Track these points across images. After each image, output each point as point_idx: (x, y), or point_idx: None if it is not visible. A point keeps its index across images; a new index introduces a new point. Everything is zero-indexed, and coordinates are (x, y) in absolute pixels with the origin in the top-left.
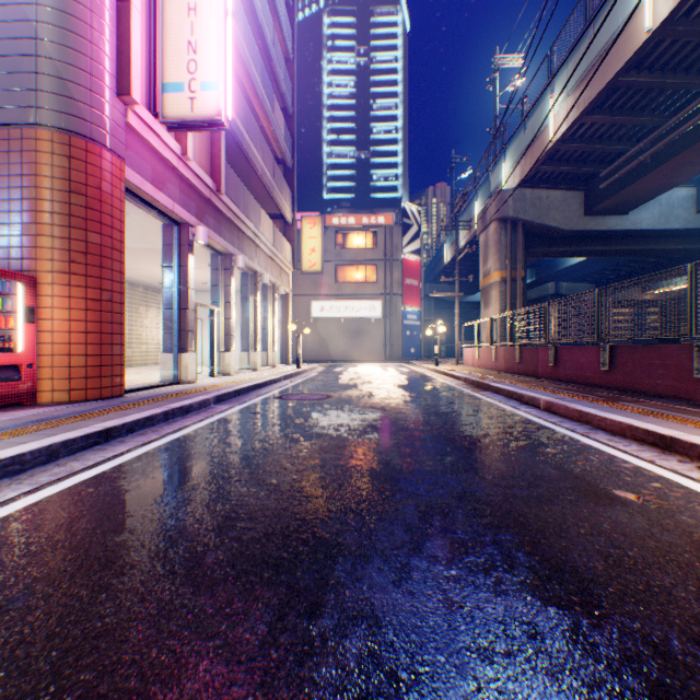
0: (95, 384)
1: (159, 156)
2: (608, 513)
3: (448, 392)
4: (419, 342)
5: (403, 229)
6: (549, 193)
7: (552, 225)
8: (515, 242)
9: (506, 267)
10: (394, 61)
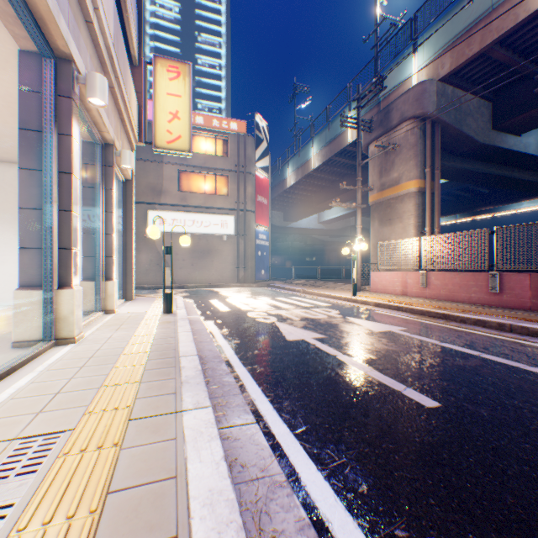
0: None
1: None
2: None
3: None
4: (268, 263)
5: (255, 141)
6: (466, 96)
7: (469, 134)
8: (432, 147)
9: (427, 175)
10: (218, 3)
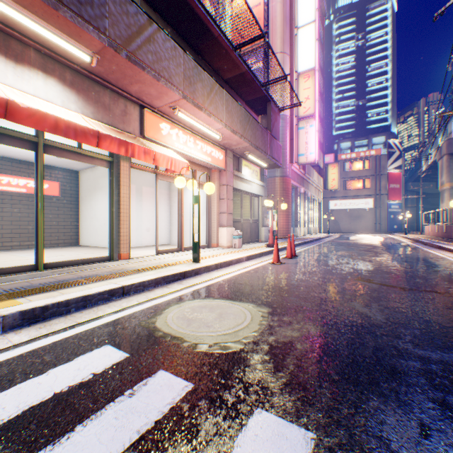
0: (286, 235)
1: (293, 172)
2: (403, 251)
3: (397, 242)
4: (399, 222)
5: (387, 155)
6: None
7: None
8: None
9: None
10: (384, 35)
